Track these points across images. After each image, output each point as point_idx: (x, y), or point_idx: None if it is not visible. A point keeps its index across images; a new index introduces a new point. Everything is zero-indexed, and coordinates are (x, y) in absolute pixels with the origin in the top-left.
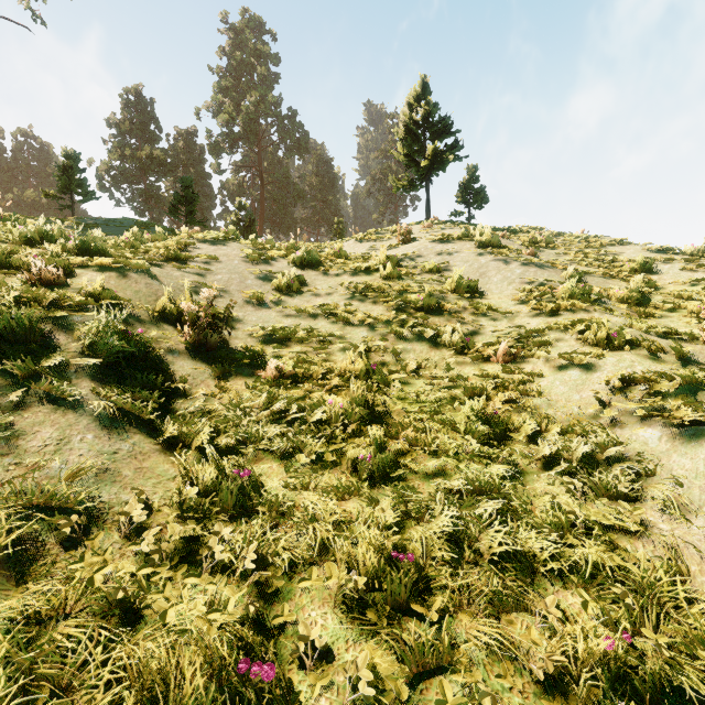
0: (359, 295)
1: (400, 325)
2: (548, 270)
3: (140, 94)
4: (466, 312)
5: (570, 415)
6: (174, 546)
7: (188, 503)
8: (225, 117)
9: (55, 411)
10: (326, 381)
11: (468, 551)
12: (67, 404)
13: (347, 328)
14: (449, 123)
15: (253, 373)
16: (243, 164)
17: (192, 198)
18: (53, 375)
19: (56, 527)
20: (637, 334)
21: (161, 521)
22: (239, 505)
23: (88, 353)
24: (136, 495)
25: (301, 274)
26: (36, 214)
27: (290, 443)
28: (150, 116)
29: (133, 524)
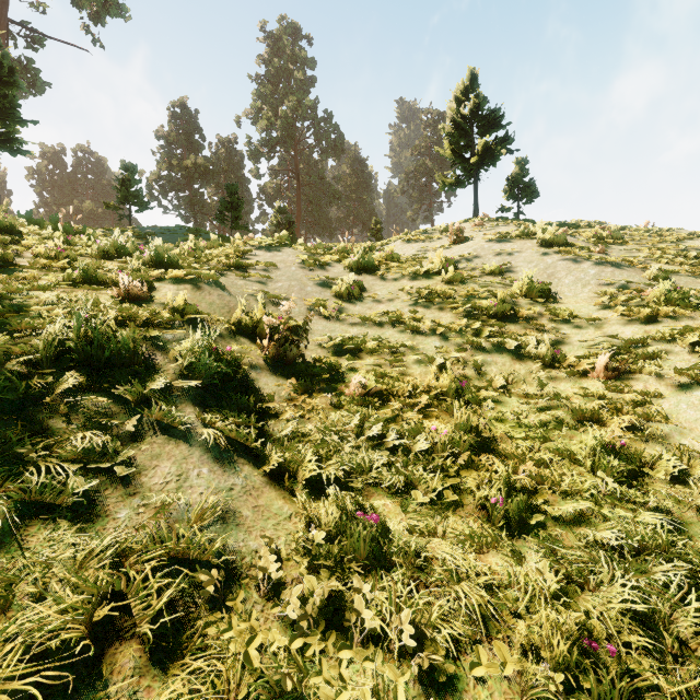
0: (423, 301)
1: (474, 334)
2: (626, 269)
3: (185, 106)
4: (543, 318)
5: None
6: (317, 610)
7: (315, 552)
8: (264, 123)
9: (168, 441)
10: (414, 400)
11: (671, 640)
12: (177, 433)
13: (417, 338)
14: (500, 116)
15: (335, 390)
16: (280, 168)
17: (237, 204)
18: (160, 400)
19: (196, 583)
20: None
21: (295, 575)
22: (372, 557)
23: (187, 375)
24: (261, 541)
25: (359, 280)
26: (93, 223)
27: (400, 476)
28: (194, 126)
29: (272, 582)
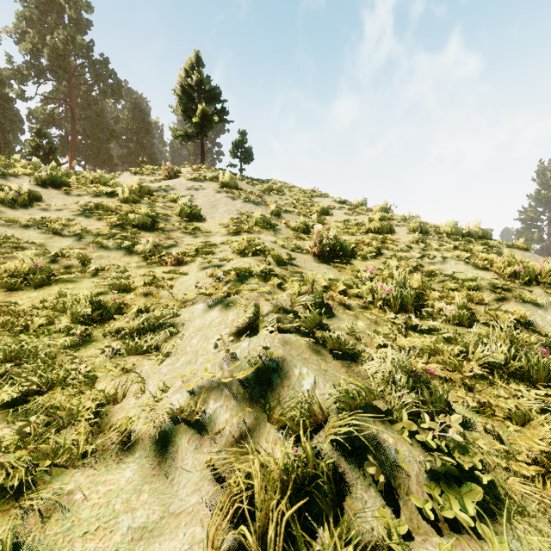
0: (89, 213)
1: (109, 237)
2: (261, 207)
3: None
4: (179, 231)
5: (177, 299)
6: None
7: None
8: (28, 46)
9: None
10: None
11: None
12: None
13: (54, 238)
14: (218, 93)
15: None
16: (56, 97)
17: None
18: None
19: None
20: (274, 247)
21: None
22: None
23: None
24: None
25: (35, 191)
26: None
27: None
28: None
29: None
